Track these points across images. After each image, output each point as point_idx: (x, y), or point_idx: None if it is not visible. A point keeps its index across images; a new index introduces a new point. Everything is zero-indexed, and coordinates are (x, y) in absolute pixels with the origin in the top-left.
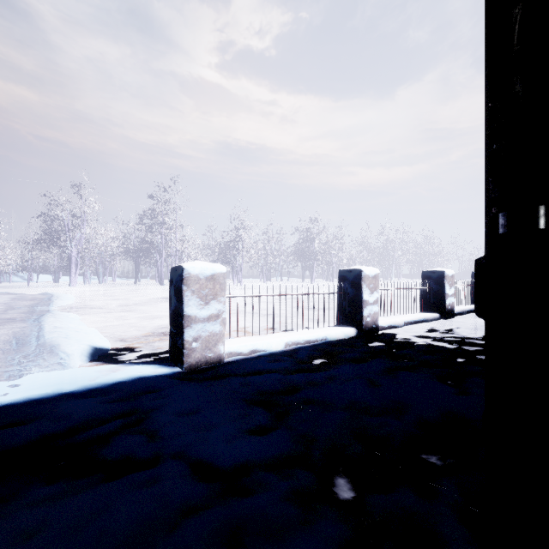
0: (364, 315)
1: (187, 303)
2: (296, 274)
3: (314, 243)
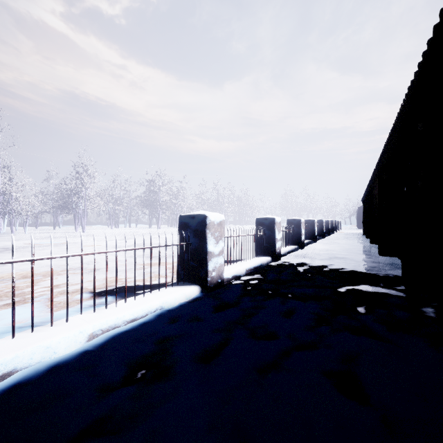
0: (209, 269)
1: None
2: (144, 221)
3: (160, 193)
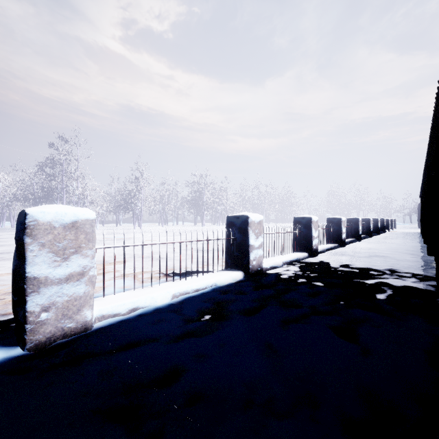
0: (250, 259)
1: (32, 260)
2: (189, 219)
3: (204, 194)
